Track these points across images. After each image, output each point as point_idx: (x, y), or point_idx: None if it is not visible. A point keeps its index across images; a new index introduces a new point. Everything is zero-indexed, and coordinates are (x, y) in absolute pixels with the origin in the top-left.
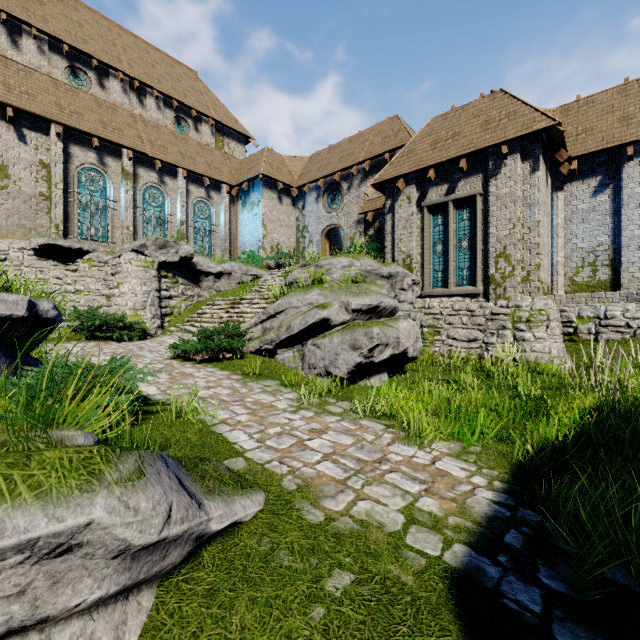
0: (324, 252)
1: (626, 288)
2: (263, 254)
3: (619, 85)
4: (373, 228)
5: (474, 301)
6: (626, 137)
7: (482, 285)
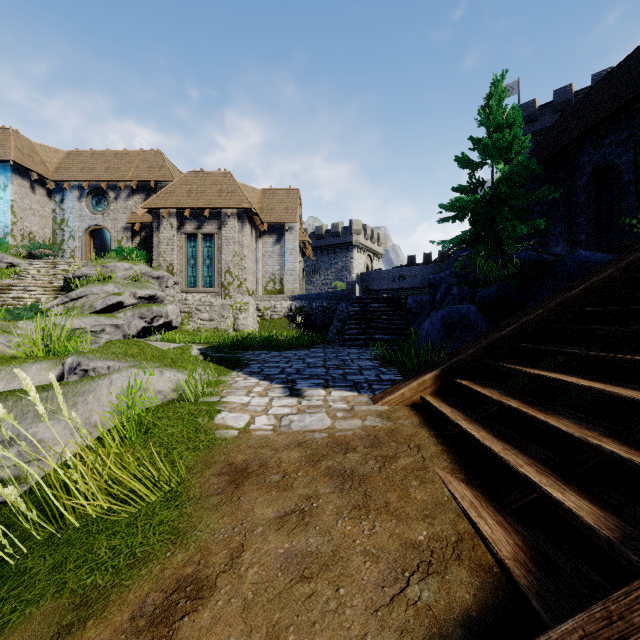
0: (88, 248)
1: (286, 294)
2: (12, 241)
3: (287, 189)
4: (140, 236)
5: (213, 297)
6: (286, 219)
7: (218, 288)
